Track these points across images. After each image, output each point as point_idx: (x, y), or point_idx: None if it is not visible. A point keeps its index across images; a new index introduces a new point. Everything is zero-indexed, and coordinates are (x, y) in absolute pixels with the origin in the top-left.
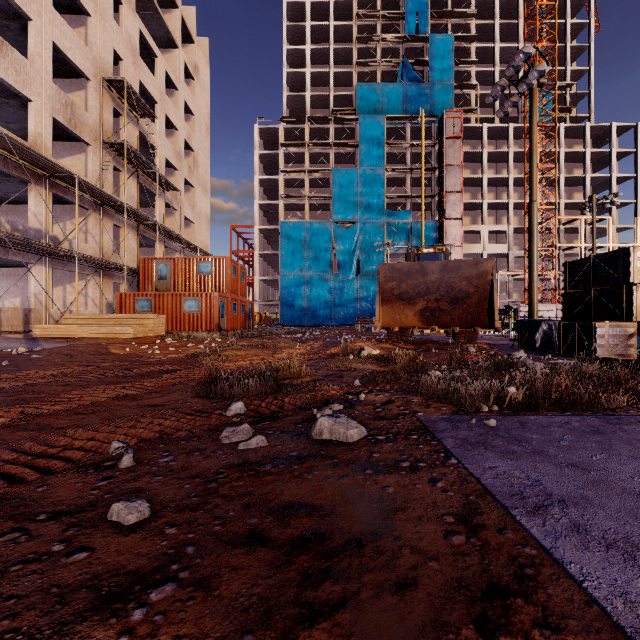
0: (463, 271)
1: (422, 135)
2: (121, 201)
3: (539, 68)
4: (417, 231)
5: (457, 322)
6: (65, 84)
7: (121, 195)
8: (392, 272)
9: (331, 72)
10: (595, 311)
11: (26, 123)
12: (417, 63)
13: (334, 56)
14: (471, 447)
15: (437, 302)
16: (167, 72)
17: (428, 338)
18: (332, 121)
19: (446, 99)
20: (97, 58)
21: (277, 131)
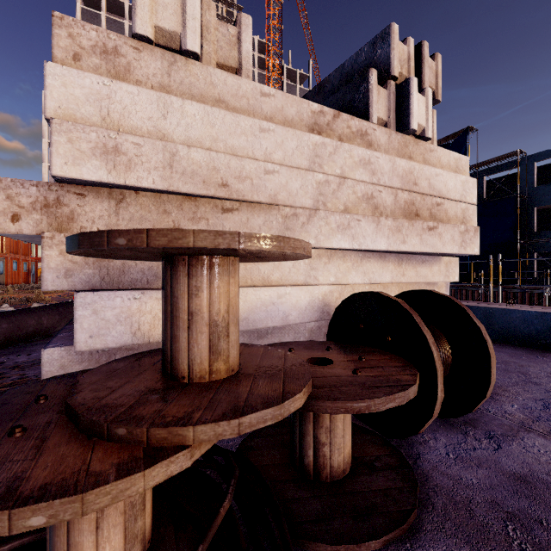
0: None
1: None
2: None
3: None
4: None
5: None
6: None
7: None
8: None
9: None
10: None
11: None
12: None
13: None
14: None
15: None
16: None
17: None
18: None
19: None
20: None
21: None
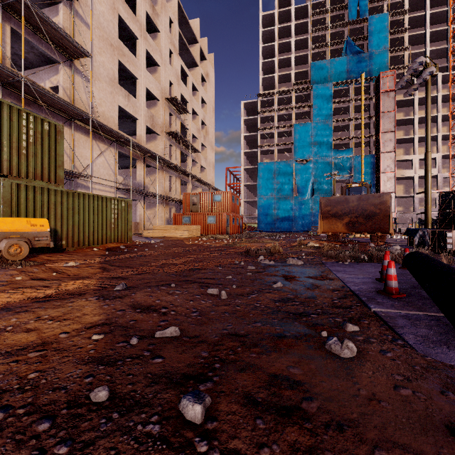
0: (371, 200)
1: (362, 93)
2: (174, 164)
3: (428, 70)
4: (358, 163)
5: (369, 230)
6: (147, 104)
7: (172, 159)
8: (328, 202)
9: (292, 57)
10: (454, 223)
11: (132, 128)
12: (358, 39)
13: (295, 45)
14: (333, 266)
15: (356, 218)
16: (193, 83)
17: (356, 239)
18: (293, 92)
19: (382, 62)
20: (162, 88)
21: (255, 103)
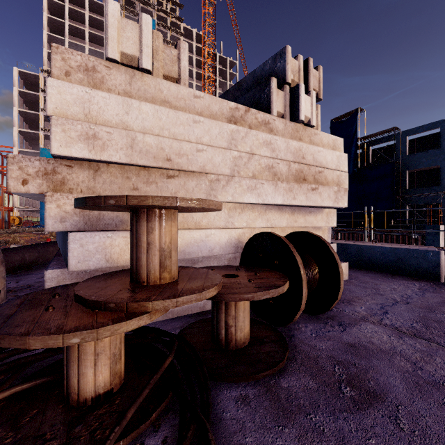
0: None
1: None
2: None
3: None
4: None
5: None
6: None
7: None
8: None
9: (87, 48)
10: None
11: None
12: None
13: (90, 36)
14: None
15: None
16: None
17: None
18: None
19: None
20: None
21: (37, 77)
